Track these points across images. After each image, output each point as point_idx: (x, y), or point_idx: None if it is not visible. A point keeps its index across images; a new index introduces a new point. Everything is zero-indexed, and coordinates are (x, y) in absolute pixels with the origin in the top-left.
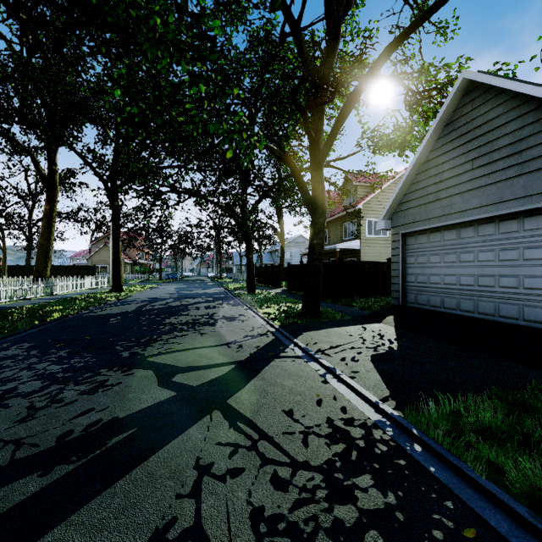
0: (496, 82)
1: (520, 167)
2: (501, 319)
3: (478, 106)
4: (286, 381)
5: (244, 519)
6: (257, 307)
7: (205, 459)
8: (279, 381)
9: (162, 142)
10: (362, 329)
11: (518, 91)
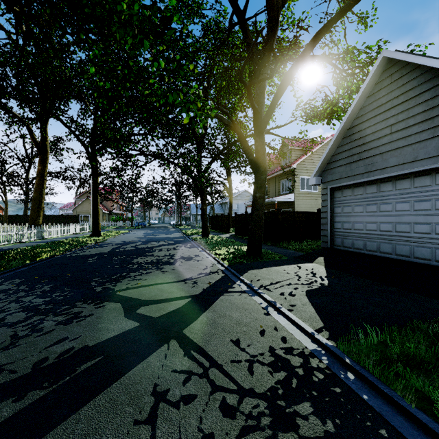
0: (412, 59)
1: (432, 131)
2: (416, 260)
3: (395, 80)
4: (234, 313)
5: None
6: (209, 249)
7: (161, 386)
8: (228, 313)
9: (131, 113)
10: (297, 267)
11: (431, 67)
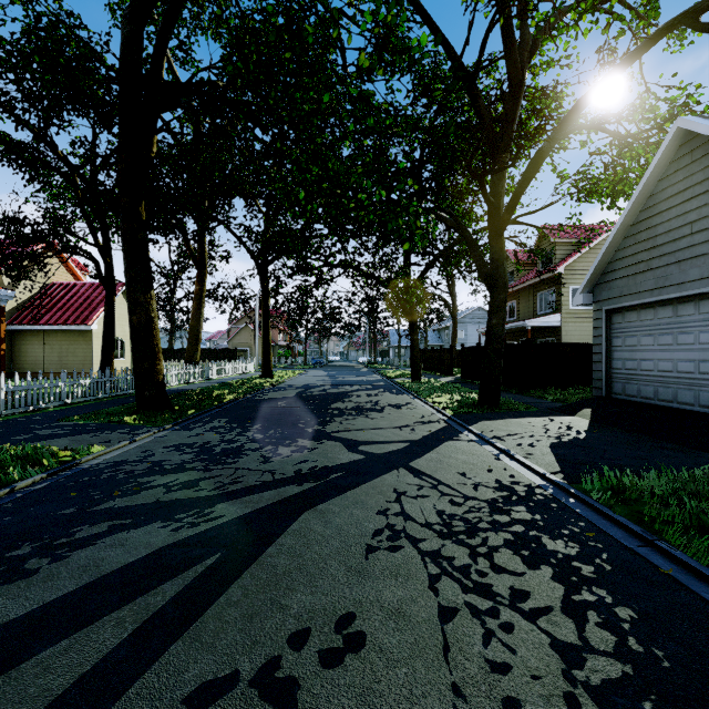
0: None
1: None
2: None
3: (698, 158)
4: (460, 456)
5: (432, 513)
6: (424, 397)
7: (400, 489)
8: (453, 455)
9: (324, 220)
10: (548, 420)
11: None
